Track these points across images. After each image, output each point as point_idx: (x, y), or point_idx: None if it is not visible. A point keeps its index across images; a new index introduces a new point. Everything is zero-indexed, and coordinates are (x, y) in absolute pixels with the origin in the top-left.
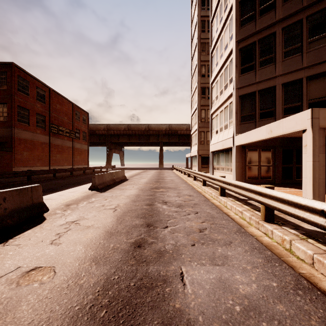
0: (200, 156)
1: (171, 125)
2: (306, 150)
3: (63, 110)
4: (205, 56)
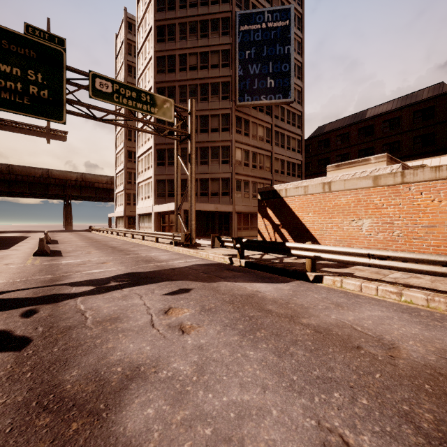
0: (127, 216)
1: (85, 175)
2: None
3: None
4: (131, 121)
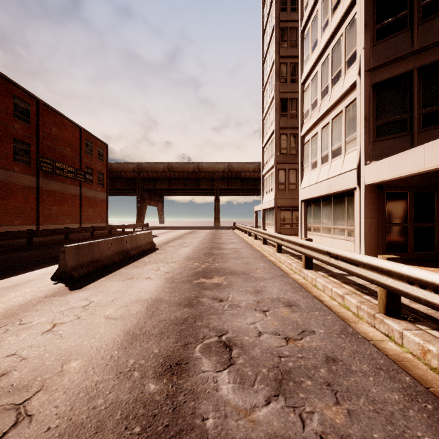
0: (279, 208)
1: (231, 164)
2: None
3: (63, 137)
4: (286, 50)
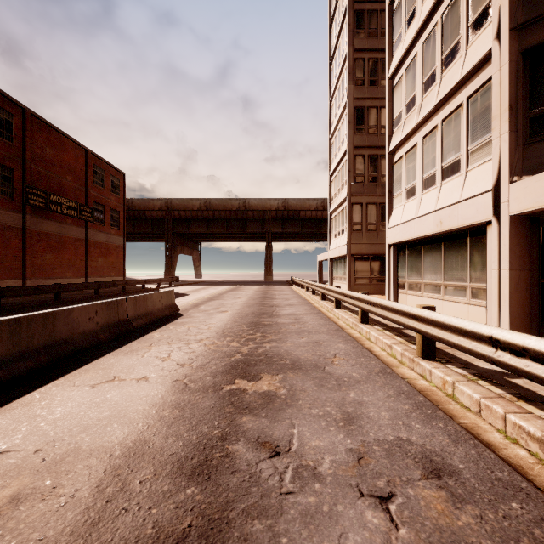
0: (353, 256)
1: (287, 201)
2: None
3: (62, 161)
4: (363, 40)
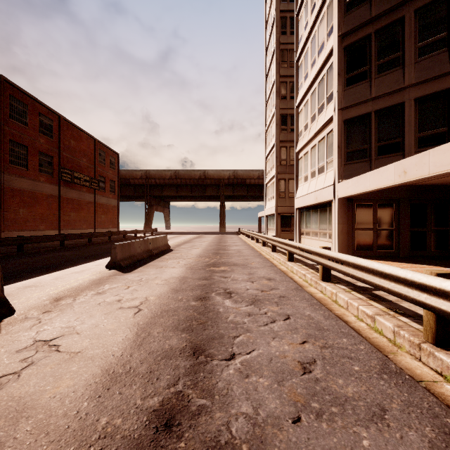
0: (279, 214)
1: (236, 171)
2: None
3: (80, 148)
4: (286, 70)
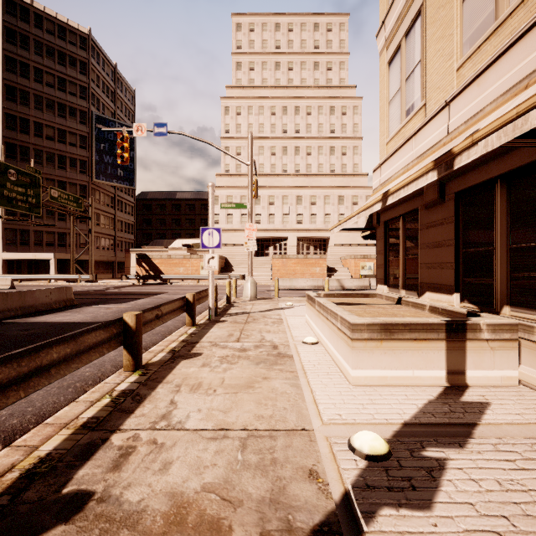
0: None
1: None
2: (52, 265)
3: None
4: None
